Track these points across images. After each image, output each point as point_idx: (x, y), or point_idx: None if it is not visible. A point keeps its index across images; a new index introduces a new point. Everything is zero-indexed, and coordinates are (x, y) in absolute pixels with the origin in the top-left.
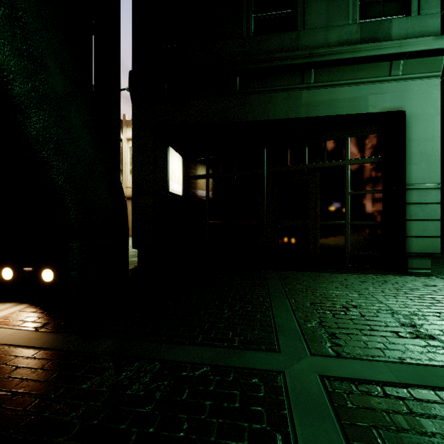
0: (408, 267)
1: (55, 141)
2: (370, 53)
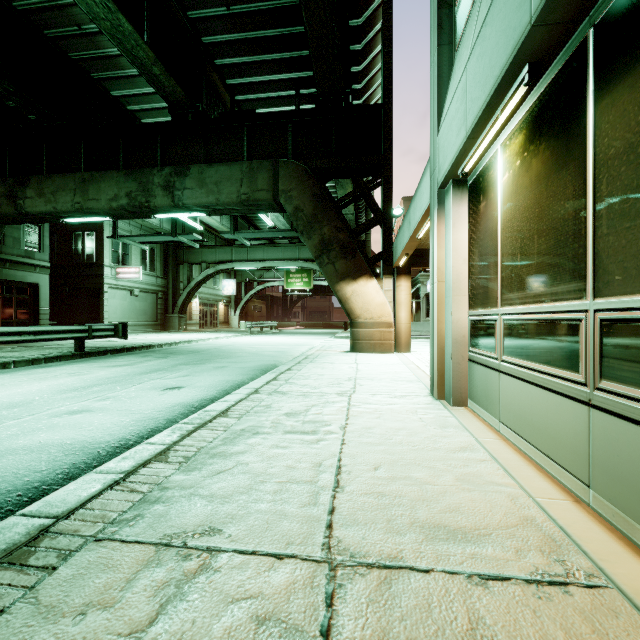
0: None
1: None
2: (29, 262)
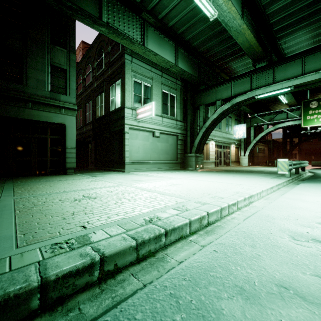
0: (67, 172)
1: None
2: (53, 103)
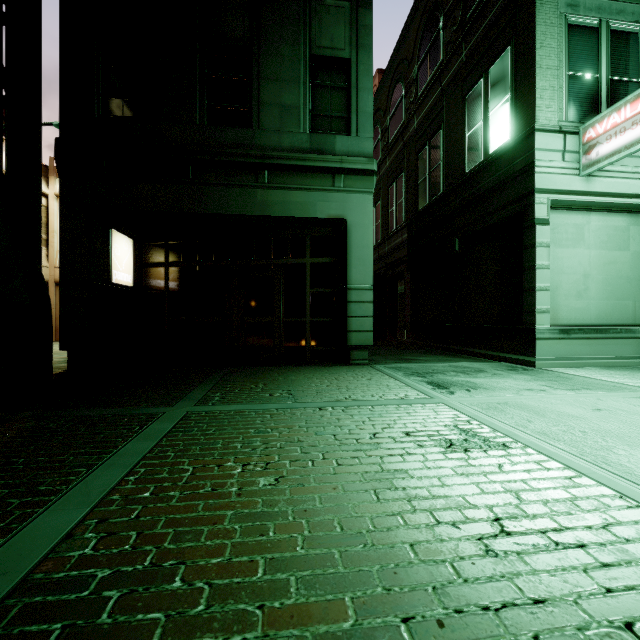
0: (350, 359)
1: None
2: (316, 163)
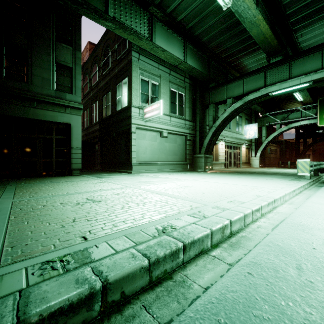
0: (72, 173)
1: None
2: (58, 102)
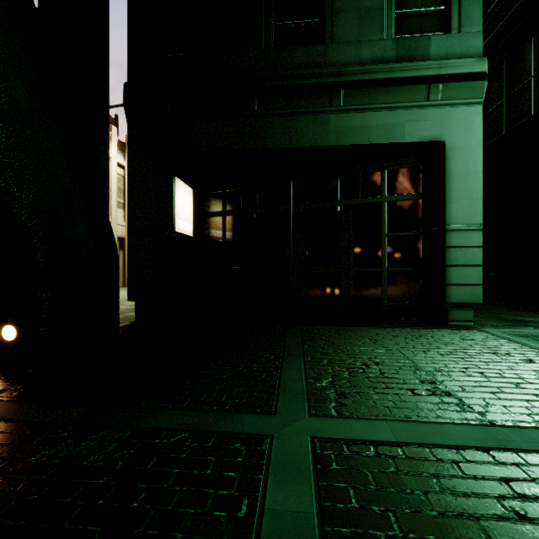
0: (448, 319)
1: (17, 168)
2: (406, 73)
